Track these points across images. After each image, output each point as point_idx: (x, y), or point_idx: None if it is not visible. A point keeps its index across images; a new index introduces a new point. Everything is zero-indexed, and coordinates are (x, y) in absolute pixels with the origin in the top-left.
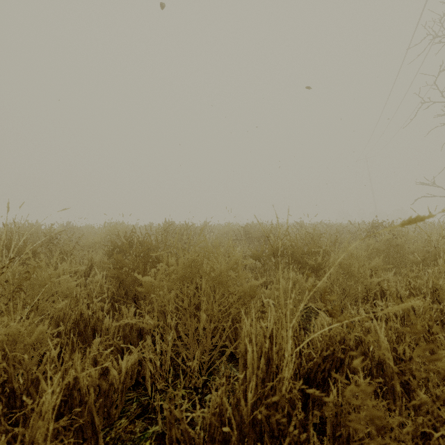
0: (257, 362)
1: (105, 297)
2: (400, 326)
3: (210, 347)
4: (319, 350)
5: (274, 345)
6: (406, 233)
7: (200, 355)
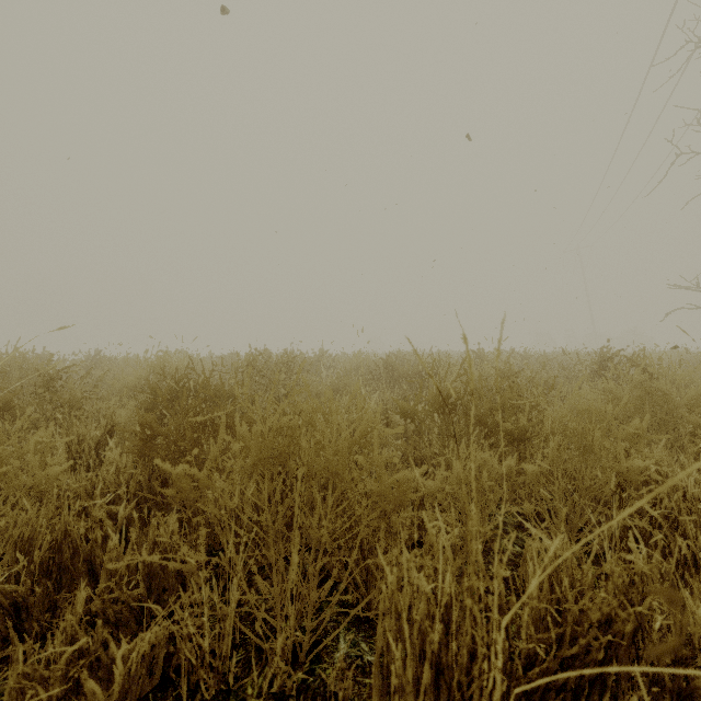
0: (413, 668)
1: (121, 493)
2: (692, 557)
3: (315, 604)
4: (554, 643)
5: (454, 643)
6: (667, 370)
7: (292, 631)
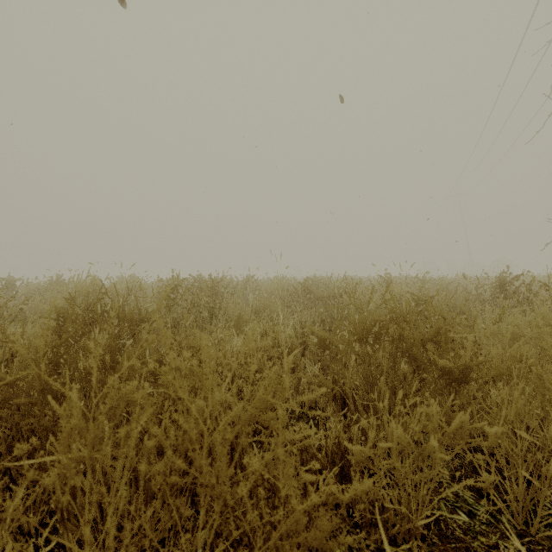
0: None
1: None
2: None
3: None
4: None
5: None
6: None
7: None
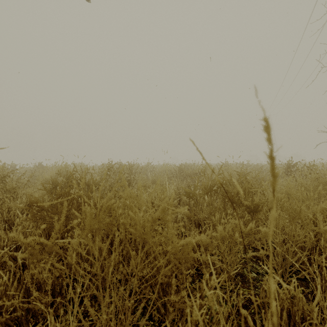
0: None
1: (21, 244)
2: None
3: (129, 326)
4: None
5: None
6: None
7: None
